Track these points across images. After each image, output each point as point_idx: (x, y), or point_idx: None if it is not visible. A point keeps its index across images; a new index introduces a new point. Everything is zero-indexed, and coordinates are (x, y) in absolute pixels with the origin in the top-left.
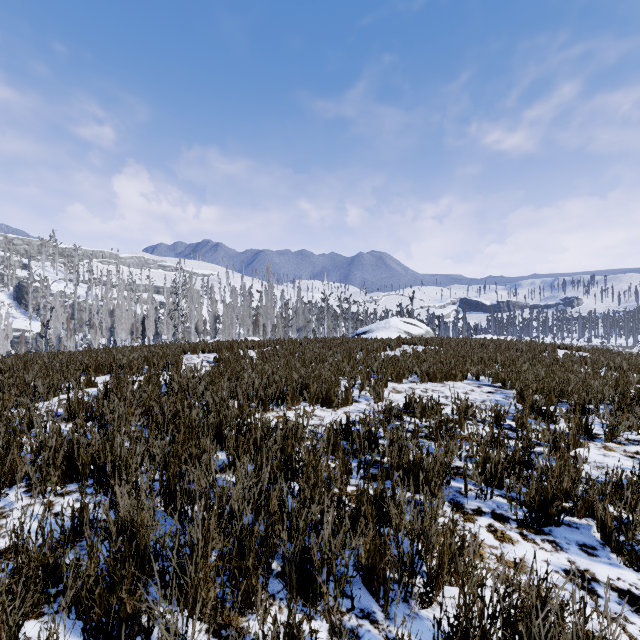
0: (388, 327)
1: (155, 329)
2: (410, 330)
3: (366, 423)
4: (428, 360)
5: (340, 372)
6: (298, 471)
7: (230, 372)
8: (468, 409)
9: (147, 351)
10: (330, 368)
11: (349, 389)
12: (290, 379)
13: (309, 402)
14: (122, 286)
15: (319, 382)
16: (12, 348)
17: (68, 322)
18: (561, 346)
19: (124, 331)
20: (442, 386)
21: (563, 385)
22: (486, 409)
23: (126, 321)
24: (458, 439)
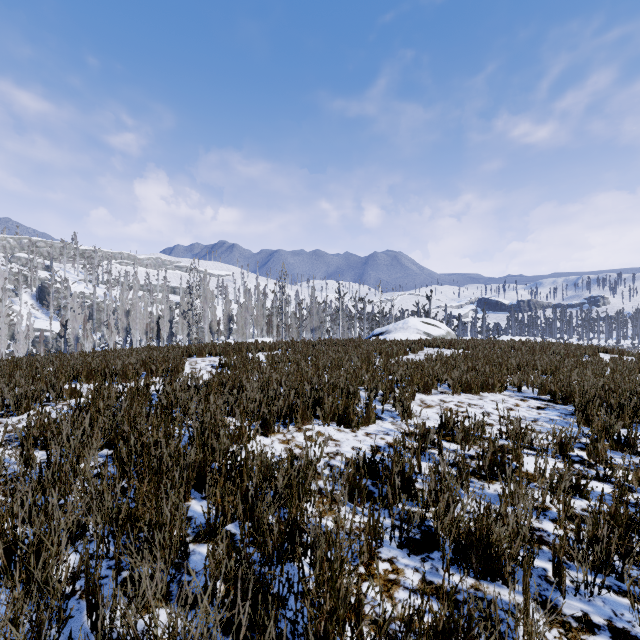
0: (406, 328)
1: (170, 329)
2: (430, 331)
3: (396, 455)
4: (458, 366)
5: (358, 380)
6: (306, 545)
7: (233, 380)
8: (521, 433)
9: (145, 355)
10: (347, 376)
11: (371, 405)
12: (301, 390)
13: (323, 420)
14: (136, 286)
15: (335, 394)
16: (34, 347)
17: (85, 322)
18: (600, 349)
19: (138, 331)
20: (479, 399)
21: (635, 401)
22: (542, 432)
23: (140, 321)
24: (518, 478)
